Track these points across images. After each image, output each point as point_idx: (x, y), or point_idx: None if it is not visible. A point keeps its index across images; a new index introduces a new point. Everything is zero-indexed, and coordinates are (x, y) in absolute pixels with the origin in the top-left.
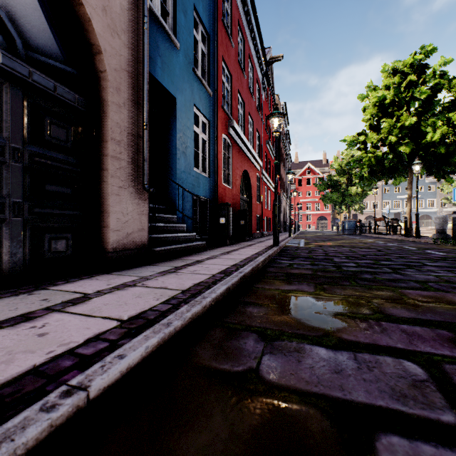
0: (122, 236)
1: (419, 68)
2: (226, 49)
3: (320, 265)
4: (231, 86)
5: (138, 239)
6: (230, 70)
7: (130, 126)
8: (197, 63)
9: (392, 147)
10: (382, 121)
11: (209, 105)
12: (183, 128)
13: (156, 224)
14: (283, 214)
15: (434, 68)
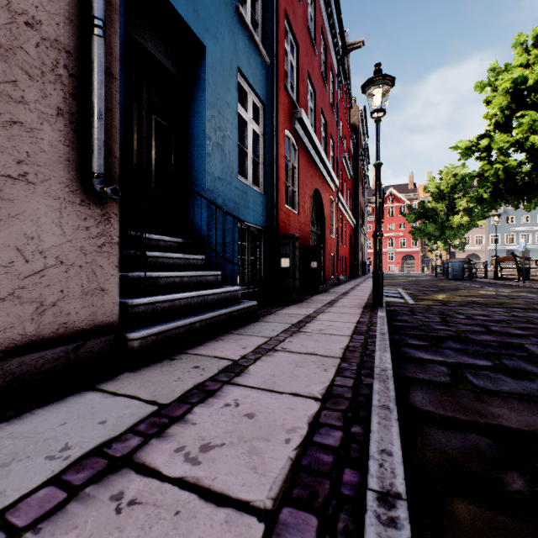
0: (16, 313)
1: None
2: (291, 1)
3: (535, 377)
4: (298, 61)
5: (84, 314)
6: (296, 35)
7: (53, 22)
8: (245, 5)
9: (533, 152)
10: (518, 115)
11: (263, 78)
12: (218, 102)
13: (154, 272)
14: (361, 253)
15: None
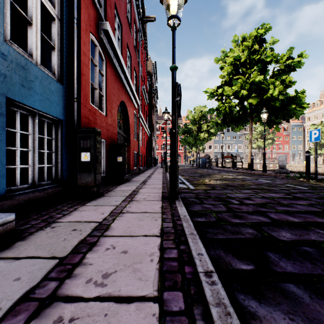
0: None
1: (260, 41)
2: None
3: None
4: None
5: None
6: None
7: None
8: None
9: (242, 99)
10: (235, 78)
11: None
12: None
13: None
14: (153, 152)
15: (266, 46)
